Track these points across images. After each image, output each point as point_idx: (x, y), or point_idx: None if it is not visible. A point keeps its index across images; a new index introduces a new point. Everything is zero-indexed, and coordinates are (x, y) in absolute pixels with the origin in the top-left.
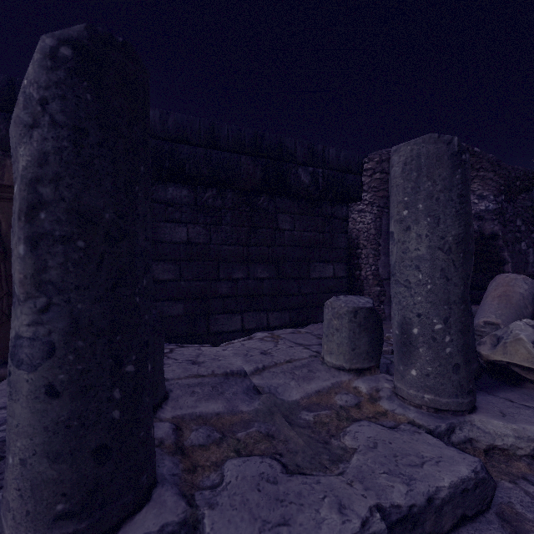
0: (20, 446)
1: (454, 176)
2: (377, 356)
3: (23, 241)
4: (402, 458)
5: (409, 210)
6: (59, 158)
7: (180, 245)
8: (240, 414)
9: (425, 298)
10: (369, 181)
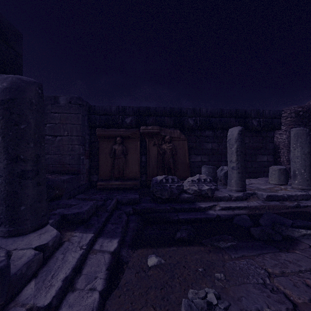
0: (235, 179)
1: (307, 138)
2: (287, 181)
3: (236, 155)
4: (291, 192)
5: (295, 145)
6: (239, 145)
7: (209, 150)
8: (251, 188)
9: (299, 165)
10: (284, 121)
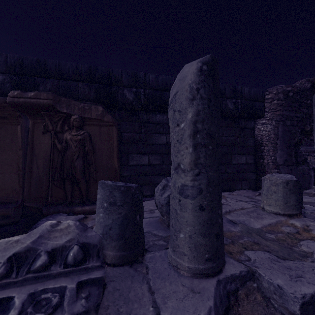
0: (188, 230)
1: None
2: (300, 208)
3: (191, 146)
4: None
5: None
6: (204, 112)
7: (163, 146)
8: (233, 232)
9: None
10: (269, 105)
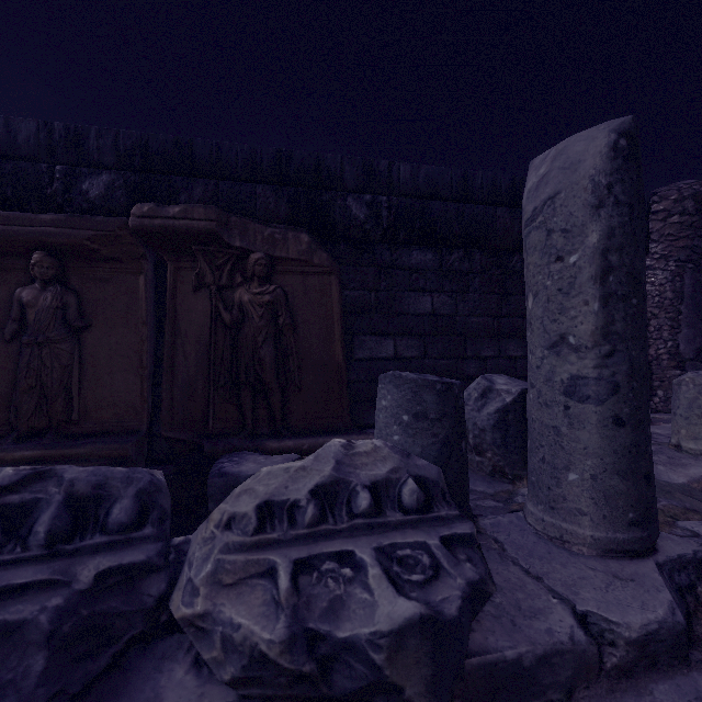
0: (590, 464)
1: None
2: None
3: (598, 300)
4: None
5: None
6: (622, 231)
7: (424, 317)
8: None
9: None
10: (660, 227)
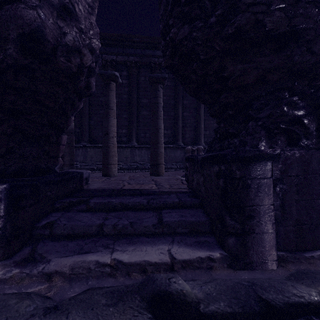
0: None
1: None
2: None
3: None
4: None
5: None
6: None
7: None
8: None
9: None
10: None
